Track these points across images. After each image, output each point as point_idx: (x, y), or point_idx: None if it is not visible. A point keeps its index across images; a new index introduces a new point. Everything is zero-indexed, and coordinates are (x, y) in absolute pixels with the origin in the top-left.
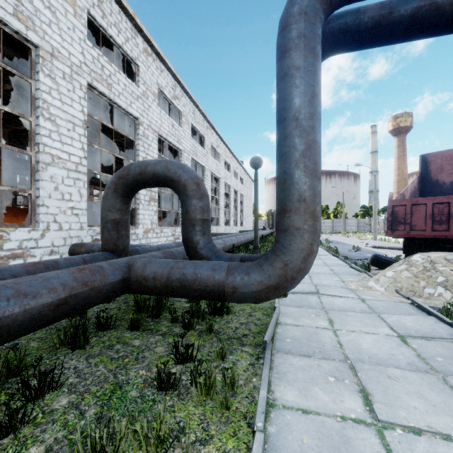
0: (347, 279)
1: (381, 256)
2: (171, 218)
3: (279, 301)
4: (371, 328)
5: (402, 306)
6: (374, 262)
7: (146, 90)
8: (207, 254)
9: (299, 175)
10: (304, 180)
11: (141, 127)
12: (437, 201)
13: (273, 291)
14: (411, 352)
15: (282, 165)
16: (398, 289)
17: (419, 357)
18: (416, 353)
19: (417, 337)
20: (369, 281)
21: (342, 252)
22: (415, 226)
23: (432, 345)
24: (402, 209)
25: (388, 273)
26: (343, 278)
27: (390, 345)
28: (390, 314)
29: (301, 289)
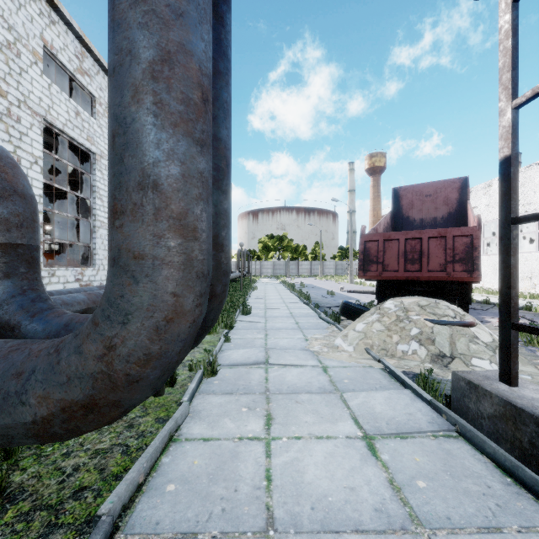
0: (312, 335)
1: (351, 304)
2: (81, 255)
3: (201, 384)
4: (328, 426)
5: (372, 373)
6: (343, 311)
7: (14, 41)
8: (8, 318)
9: (141, 122)
10: (155, 135)
11: (1, 100)
12: (409, 236)
13: (82, 417)
14: (381, 476)
15: (110, 99)
16: (369, 348)
17: (392, 487)
18: (388, 476)
19: (390, 434)
20: (336, 338)
21: (316, 298)
22: (388, 266)
23: (409, 448)
24: (374, 246)
25: (359, 326)
26: (308, 334)
27: (350, 463)
28: (356, 392)
29: (244, 358)
